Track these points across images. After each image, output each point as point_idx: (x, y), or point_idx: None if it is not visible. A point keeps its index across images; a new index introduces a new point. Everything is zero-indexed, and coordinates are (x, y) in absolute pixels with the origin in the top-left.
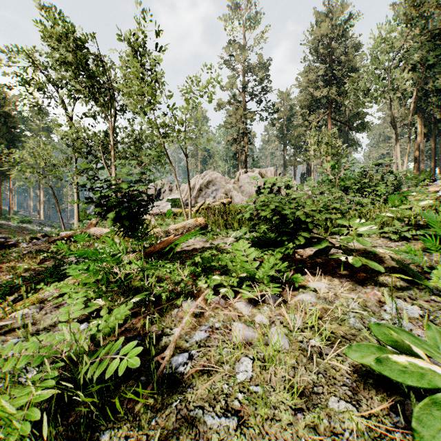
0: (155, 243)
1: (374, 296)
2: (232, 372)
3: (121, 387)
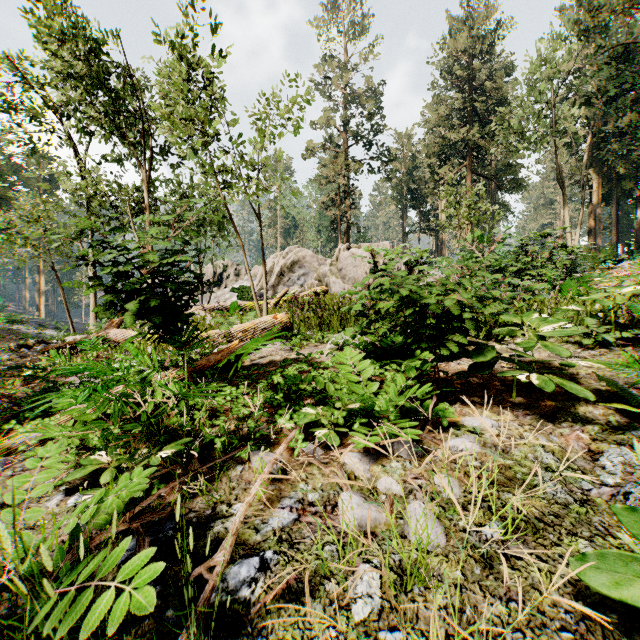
0: (209, 353)
1: (578, 441)
2: (343, 597)
3: (126, 635)
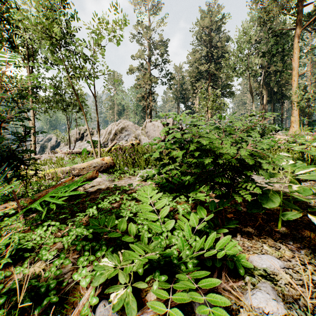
0: (53, 185)
1: None
2: None
3: None
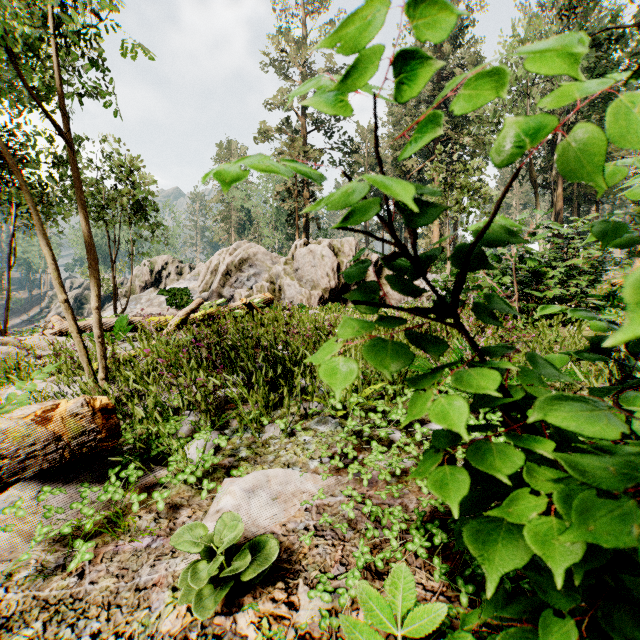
0: None
1: None
2: None
3: None
